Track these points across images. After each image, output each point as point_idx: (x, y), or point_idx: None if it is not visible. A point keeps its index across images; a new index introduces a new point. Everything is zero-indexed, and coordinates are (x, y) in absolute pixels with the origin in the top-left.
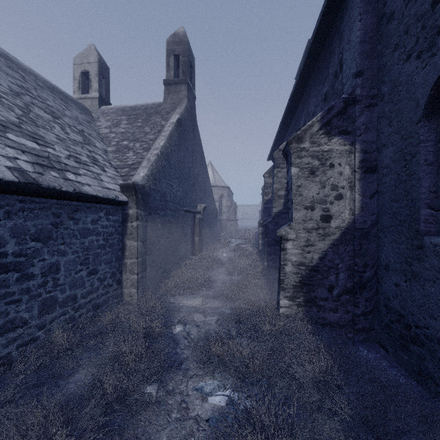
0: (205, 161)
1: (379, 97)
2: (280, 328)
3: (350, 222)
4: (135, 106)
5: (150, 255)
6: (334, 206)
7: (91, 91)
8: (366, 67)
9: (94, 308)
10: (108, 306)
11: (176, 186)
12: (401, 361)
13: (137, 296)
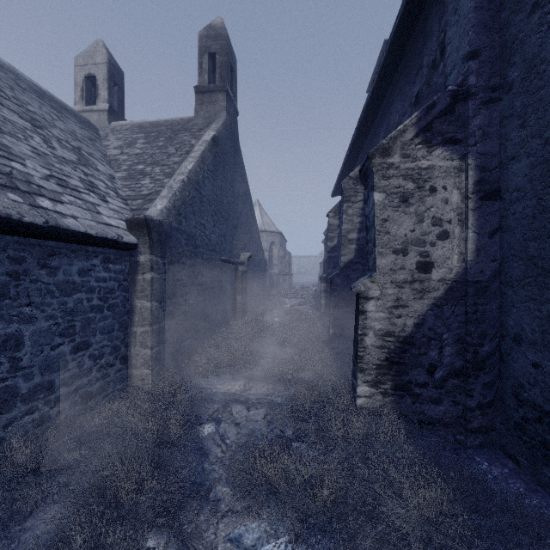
0: (250, 196)
1: (504, 87)
2: (359, 429)
3: (459, 272)
4: (157, 122)
5: (172, 320)
6: (436, 249)
7: (98, 102)
8: (484, 44)
9: (84, 399)
10: (107, 395)
11: (210, 227)
12: (544, 481)
13: (151, 380)
